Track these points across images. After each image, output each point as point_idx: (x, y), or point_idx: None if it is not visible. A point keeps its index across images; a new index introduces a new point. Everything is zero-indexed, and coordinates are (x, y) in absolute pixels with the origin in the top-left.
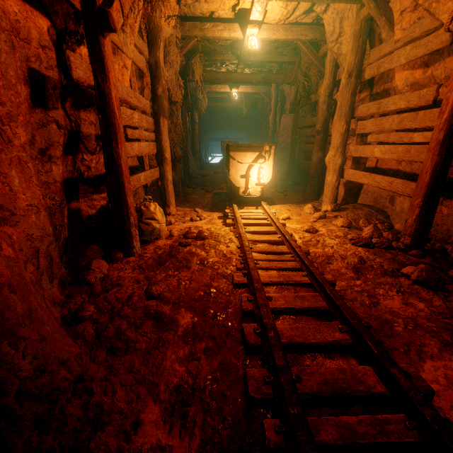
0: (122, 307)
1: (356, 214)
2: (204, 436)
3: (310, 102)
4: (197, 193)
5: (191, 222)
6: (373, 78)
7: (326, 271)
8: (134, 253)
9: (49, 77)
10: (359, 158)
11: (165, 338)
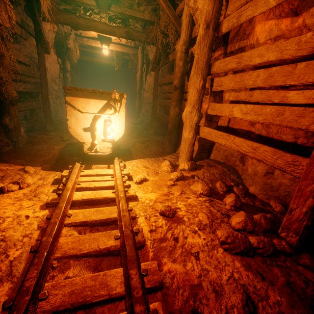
0: None
1: (211, 173)
2: None
3: (168, 62)
4: (48, 142)
5: None
6: (228, 35)
7: None
8: None
9: None
10: (212, 116)
11: None
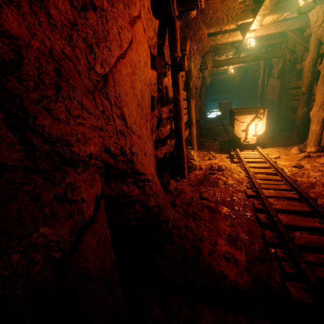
0: (190, 202)
1: None
2: (246, 252)
3: (295, 70)
4: (208, 141)
5: (209, 160)
6: None
7: (310, 192)
8: (185, 177)
9: (155, 96)
10: None
11: (216, 216)
